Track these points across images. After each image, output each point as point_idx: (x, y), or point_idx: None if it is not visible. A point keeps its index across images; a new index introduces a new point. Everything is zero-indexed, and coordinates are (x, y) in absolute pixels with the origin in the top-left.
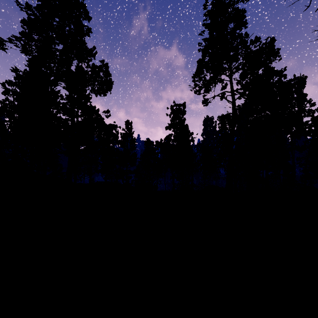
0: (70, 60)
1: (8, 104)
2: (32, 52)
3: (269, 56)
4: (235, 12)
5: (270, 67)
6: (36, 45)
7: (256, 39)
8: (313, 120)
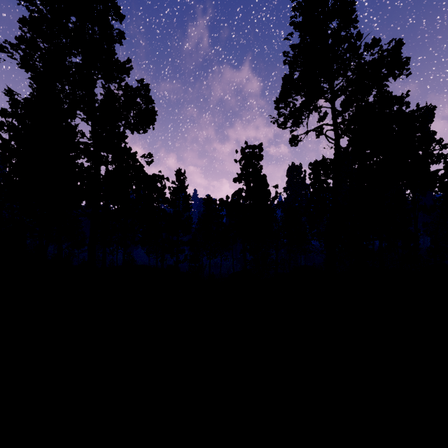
0: (92, 78)
1: (1, 144)
2: (36, 67)
3: (392, 69)
4: (339, 3)
5: (385, 91)
6: (41, 57)
7: (373, 42)
8: (447, 169)
